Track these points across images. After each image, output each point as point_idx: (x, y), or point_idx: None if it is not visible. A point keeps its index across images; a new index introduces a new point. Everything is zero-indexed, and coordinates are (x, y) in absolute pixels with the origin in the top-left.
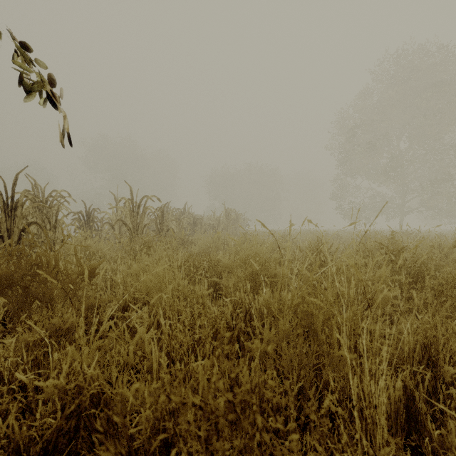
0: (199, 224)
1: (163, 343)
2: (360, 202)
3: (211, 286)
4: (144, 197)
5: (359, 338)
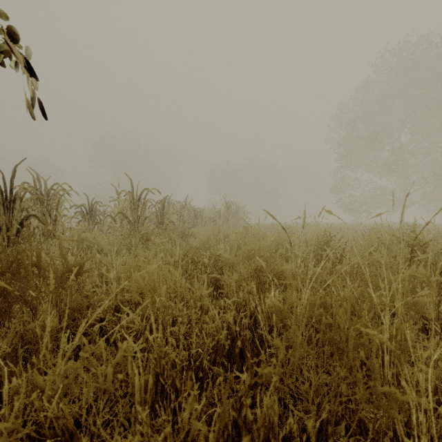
0: (199, 217)
1: (150, 363)
2: (360, 195)
3: (212, 282)
4: (144, 190)
5: (387, 351)
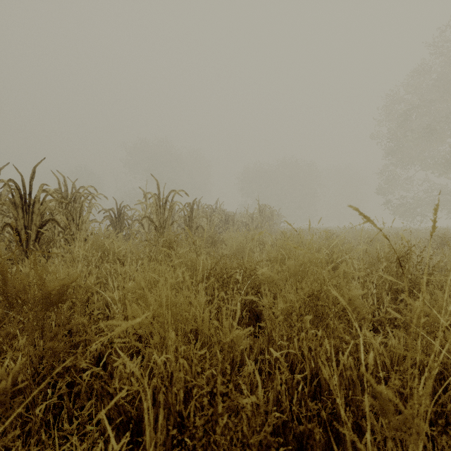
0: (231, 221)
1: None
2: (413, 196)
3: (246, 305)
4: (171, 192)
5: None
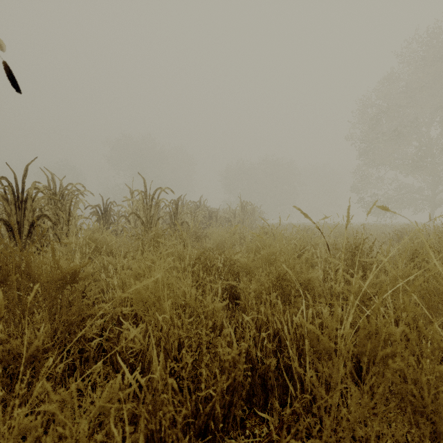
0: (214, 217)
1: (142, 418)
2: (384, 194)
3: (227, 289)
4: (157, 189)
5: None
